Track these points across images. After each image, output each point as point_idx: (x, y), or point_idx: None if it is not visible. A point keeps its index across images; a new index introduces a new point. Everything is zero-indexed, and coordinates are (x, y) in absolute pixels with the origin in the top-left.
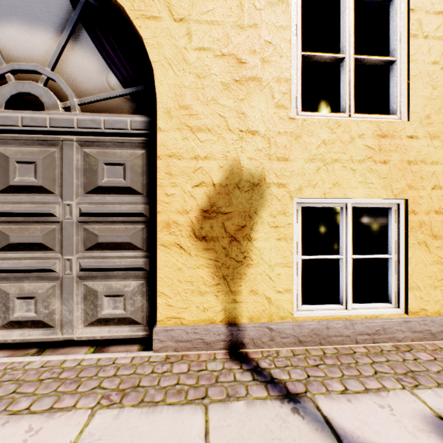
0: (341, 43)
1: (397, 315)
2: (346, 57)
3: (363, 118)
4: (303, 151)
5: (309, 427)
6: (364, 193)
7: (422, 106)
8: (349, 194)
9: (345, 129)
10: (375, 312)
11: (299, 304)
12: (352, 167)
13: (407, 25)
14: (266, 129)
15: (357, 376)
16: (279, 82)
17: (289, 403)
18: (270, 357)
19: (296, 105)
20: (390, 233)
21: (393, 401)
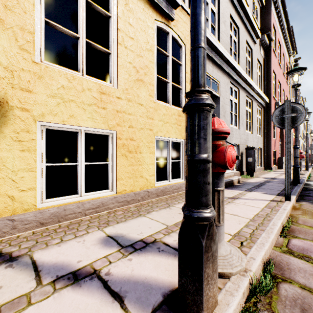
0: (78, 27)
1: (111, 195)
2: (80, 38)
3: (92, 79)
4: (46, 89)
5: (15, 271)
6: (92, 124)
7: (124, 83)
8: (82, 123)
9: (79, 82)
10: (99, 195)
11: (44, 198)
12: (84, 107)
13: (117, 36)
14: (9, 62)
15: (75, 232)
16: (23, 31)
17: (7, 263)
18: (9, 241)
19: (41, 54)
20: (109, 150)
21: (88, 237)
